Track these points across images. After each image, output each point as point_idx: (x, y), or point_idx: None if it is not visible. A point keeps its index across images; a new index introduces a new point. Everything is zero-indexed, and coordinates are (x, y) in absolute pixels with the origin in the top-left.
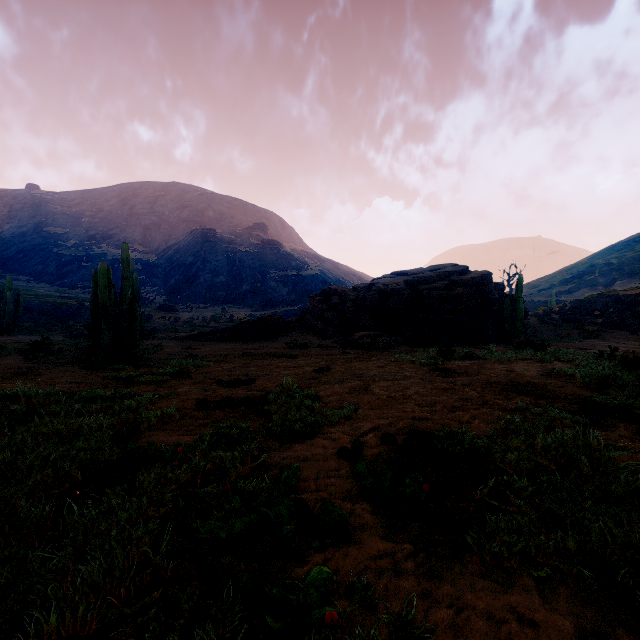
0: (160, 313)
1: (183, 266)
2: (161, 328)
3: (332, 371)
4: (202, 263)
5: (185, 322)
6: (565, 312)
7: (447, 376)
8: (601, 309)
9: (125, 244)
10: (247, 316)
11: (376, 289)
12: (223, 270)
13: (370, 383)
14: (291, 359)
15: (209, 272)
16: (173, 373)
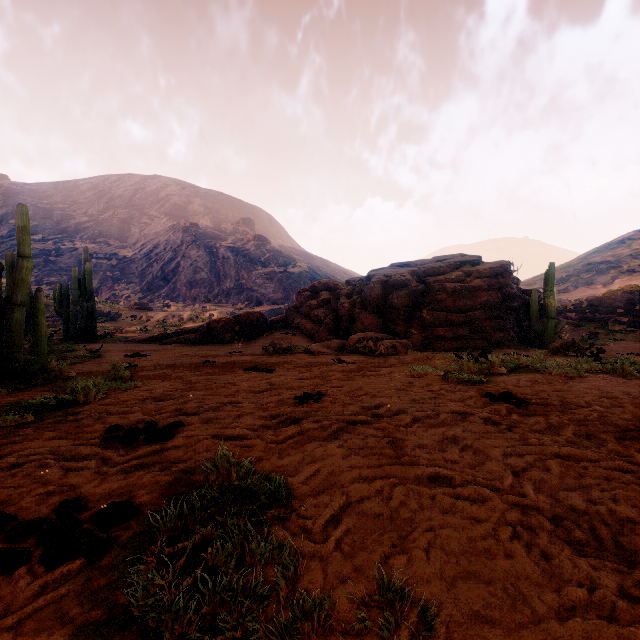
0: (131, 312)
1: (162, 262)
2: (129, 328)
3: (325, 400)
4: (183, 259)
5: (158, 322)
6: (582, 310)
7: (525, 412)
8: (625, 306)
9: (22, 206)
10: (228, 315)
11: (376, 281)
12: (205, 266)
13: (401, 436)
14: (264, 374)
15: (190, 268)
16: (55, 405)
